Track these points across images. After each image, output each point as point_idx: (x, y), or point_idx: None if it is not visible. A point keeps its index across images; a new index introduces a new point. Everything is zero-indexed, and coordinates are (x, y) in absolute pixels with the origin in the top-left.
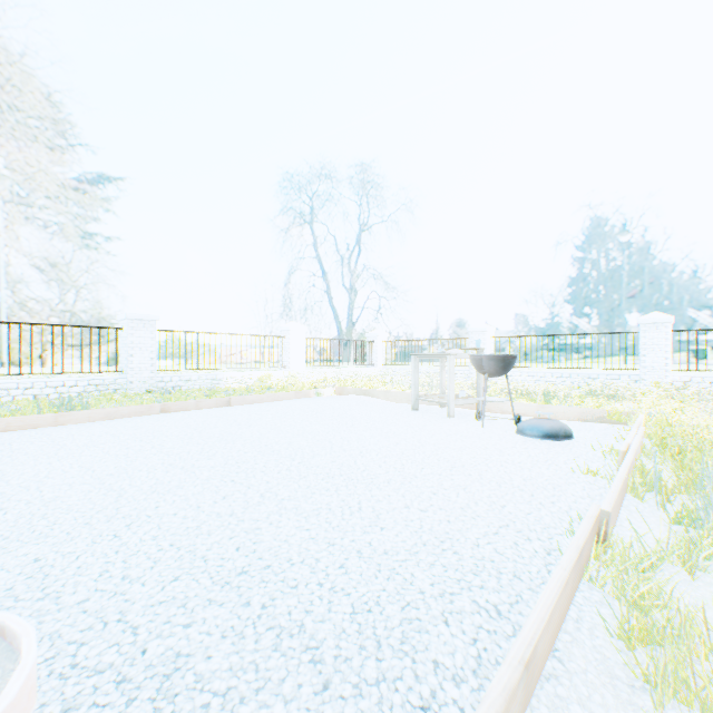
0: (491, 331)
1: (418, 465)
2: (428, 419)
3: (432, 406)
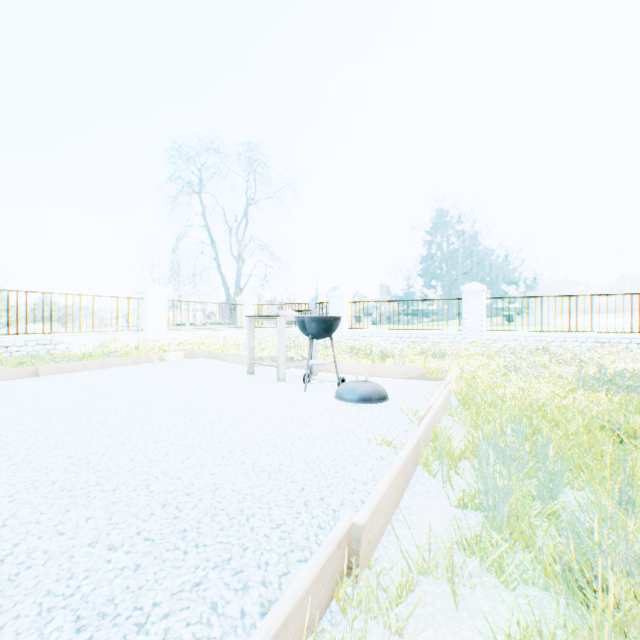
0: (349, 296)
1: (187, 452)
2: (256, 384)
3: (275, 368)
